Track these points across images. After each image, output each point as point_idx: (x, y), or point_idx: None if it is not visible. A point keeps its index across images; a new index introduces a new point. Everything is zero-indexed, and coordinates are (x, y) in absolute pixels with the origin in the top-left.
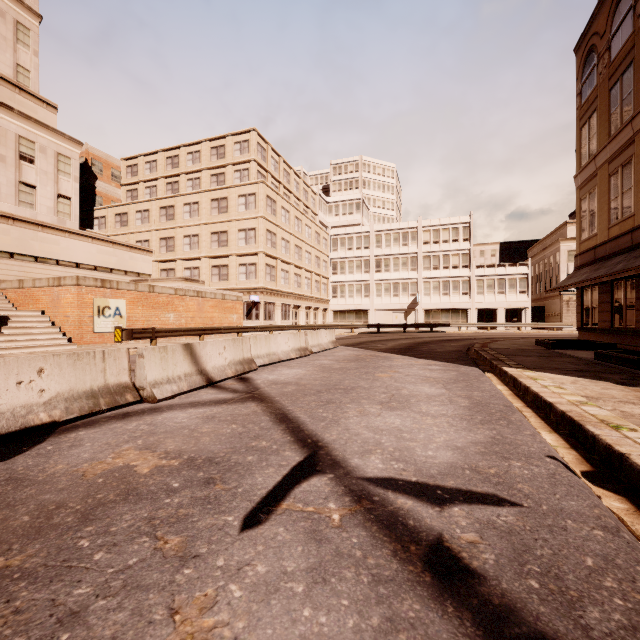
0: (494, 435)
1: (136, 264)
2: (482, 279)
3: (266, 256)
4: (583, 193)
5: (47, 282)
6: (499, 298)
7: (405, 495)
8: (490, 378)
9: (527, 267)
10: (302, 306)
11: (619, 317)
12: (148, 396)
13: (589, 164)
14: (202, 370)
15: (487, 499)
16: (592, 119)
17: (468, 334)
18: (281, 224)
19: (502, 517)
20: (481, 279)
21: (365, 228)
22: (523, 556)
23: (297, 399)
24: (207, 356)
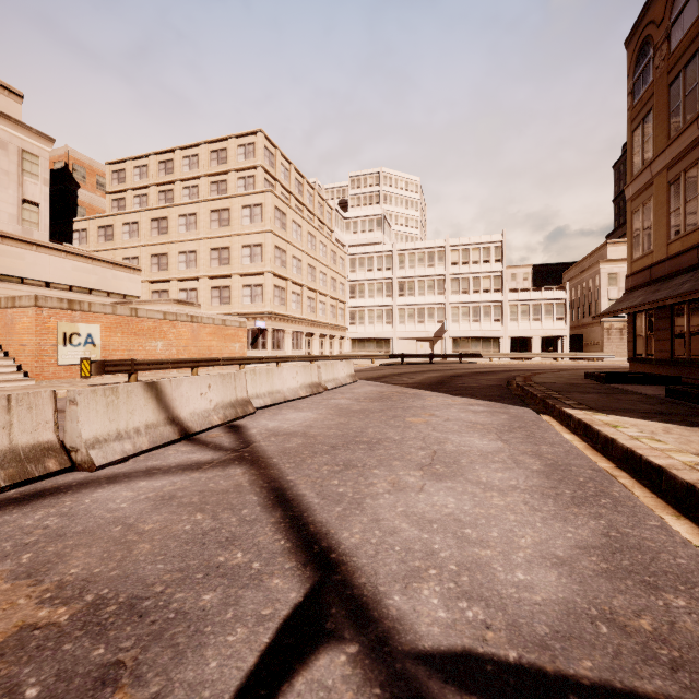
0: (606, 529)
1: (121, 284)
2: (516, 304)
3: (274, 276)
4: (636, 205)
5: None
6: (534, 325)
7: None
8: (550, 423)
9: (565, 291)
10: (316, 334)
11: (681, 346)
12: (83, 461)
13: (643, 172)
14: (174, 418)
15: None
16: (647, 120)
17: (502, 365)
18: (292, 240)
19: None
20: (515, 304)
21: (387, 247)
22: None
23: (303, 461)
24: (182, 398)
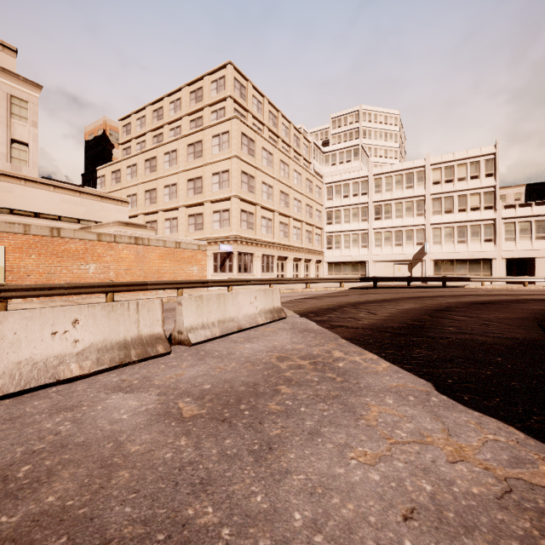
0: None
1: (109, 215)
2: (513, 222)
3: (241, 201)
4: None
5: None
6: (538, 245)
7: None
8: None
9: None
10: (289, 257)
11: None
12: None
13: None
14: None
15: None
16: None
17: (500, 291)
18: (261, 167)
19: None
20: (511, 222)
21: (362, 172)
22: None
23: None
24: None
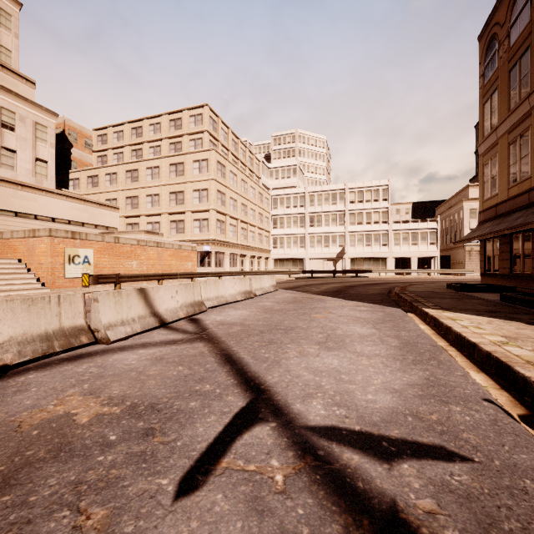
0: (428, 376)
1: (105, 219)
2: (398, 233)
3: (217, 212)
4: (486, 159)
5: (23, 234)
6: (413, 248)
7: (350, 448)
8: (412, 318)
9: (436, 223)
10: (247, 255)
11: (517, 264)
12: (102, 338)
13: (491, 135)
14: (155, 312)
15: (435, 452)
16: (494, 96)
17: (387, 279)
18: (230, 185)
19: (456, 476)
20: (398, 233)
21: (301, 189)
22: (490, 532)
23: (241, 339)
24: (160, 299)
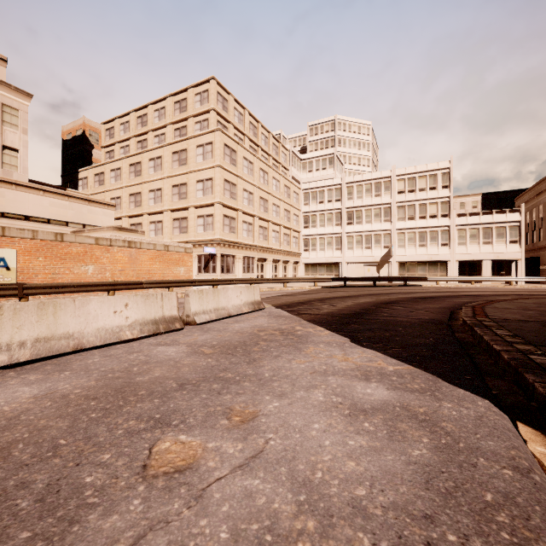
0: None
1: (96, 218)
2: (464, 228)
3: (224, 207)
4: None
5: None
6: (484, 249)
7: None
8: None
9: (519, 214)
10: (269, 259)
11: None
12: None
13: None
14: None
15: None
16: None
17: (448, 289)
18: (243, 175)
19: None
20: (463, 228)
21: (336, 180)
22: None
23: None
24: None
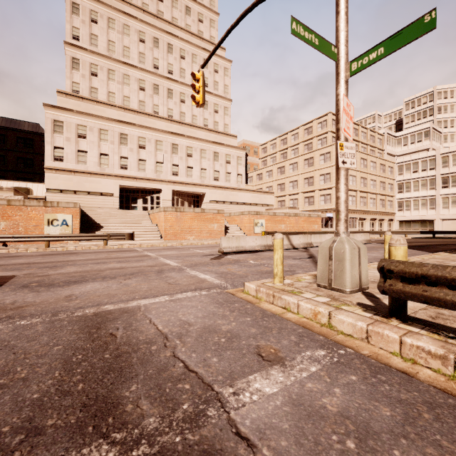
0: None
1: (266, 200)
2: None
3: None
4: None
5: (238, 213)
6: None
7: None
8: None
9: None
10: (367, 218)
11: None
12: None
13: None
14: (291, 244)
15: None
16: None
17: None
18: None
19: None
20: None
21: (430, 153)
22: None
23: None
24: (293, 240)
